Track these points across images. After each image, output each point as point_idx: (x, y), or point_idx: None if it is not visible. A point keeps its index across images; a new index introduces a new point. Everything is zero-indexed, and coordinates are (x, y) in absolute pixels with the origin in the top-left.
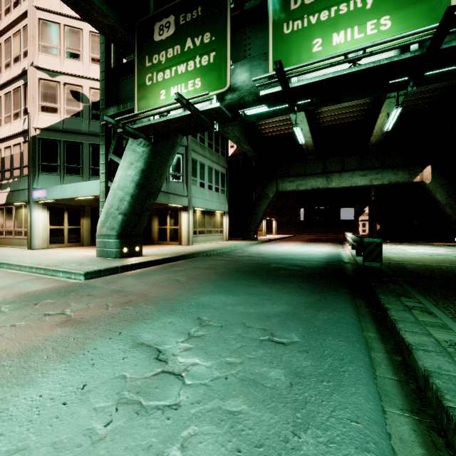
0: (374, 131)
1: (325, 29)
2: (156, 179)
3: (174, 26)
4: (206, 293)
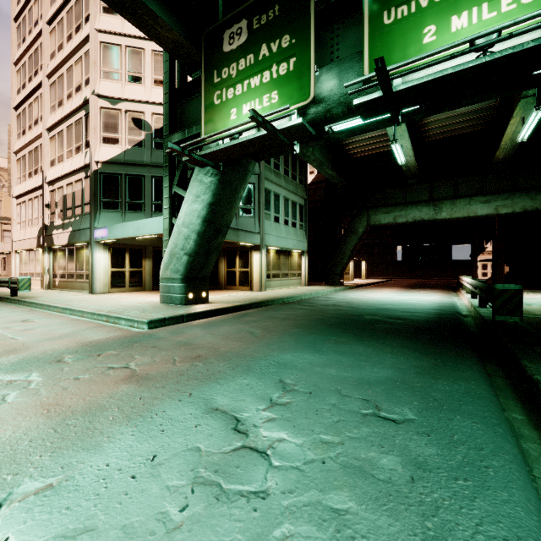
0: (502, 143)
1: (441, 12)
2: (225, 214)
3: (247, 32)
4: (287, 350)
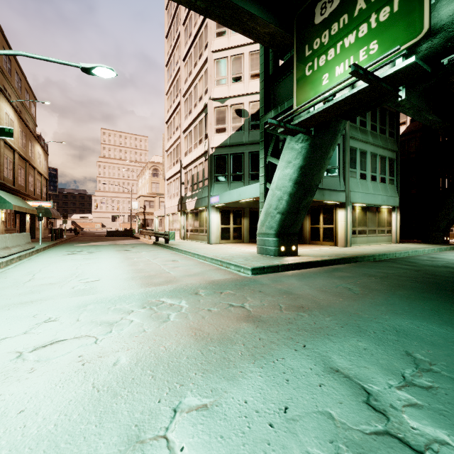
0: None
1: None
2: (314, 175)
3: None
4: (401, 315)
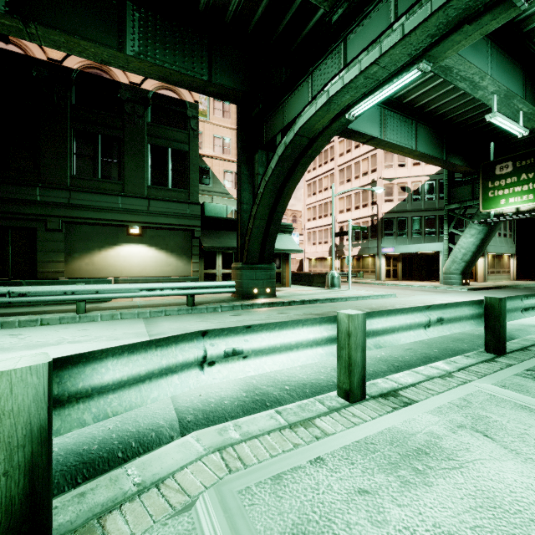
0: None
1: None
2: (486, 242)
3: (512, 167)
4: None
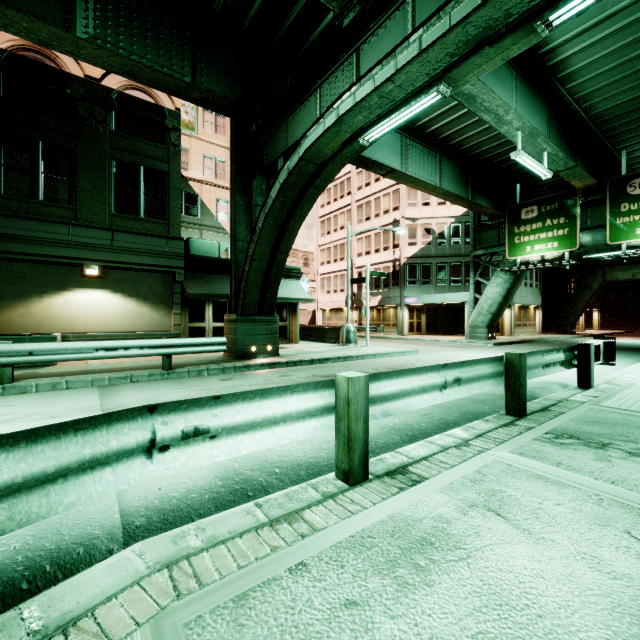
0: None
1: None
2: (512, 292)
3: (537, 212)
4: None
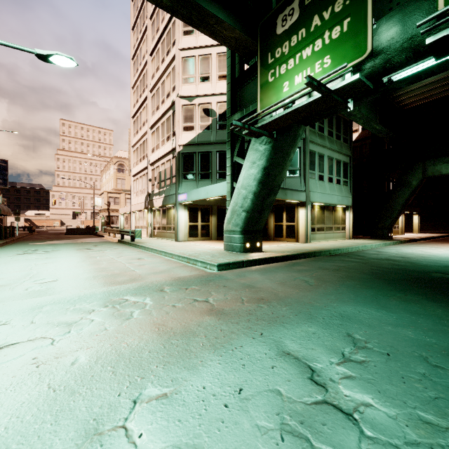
0: None
1: None
2: (276, 176)
3: (299, 10)
4: (347, 302)
